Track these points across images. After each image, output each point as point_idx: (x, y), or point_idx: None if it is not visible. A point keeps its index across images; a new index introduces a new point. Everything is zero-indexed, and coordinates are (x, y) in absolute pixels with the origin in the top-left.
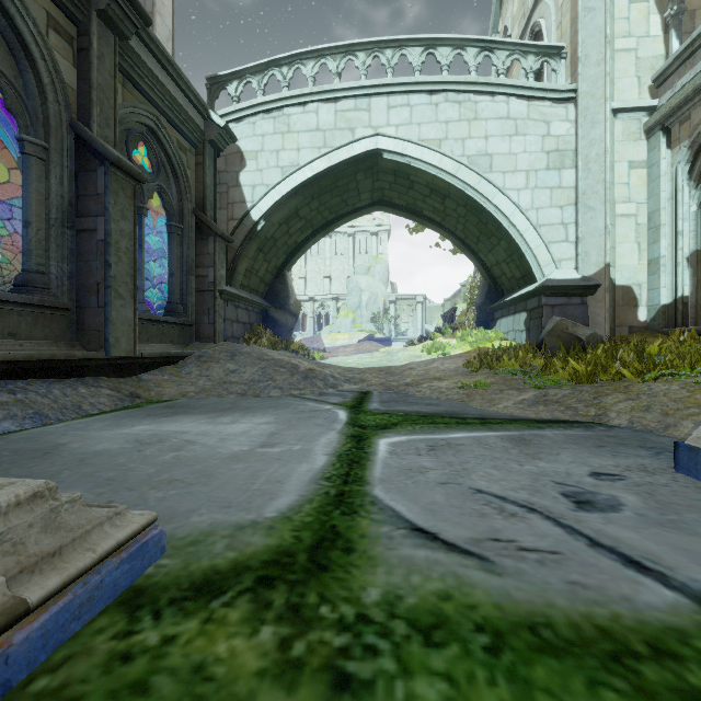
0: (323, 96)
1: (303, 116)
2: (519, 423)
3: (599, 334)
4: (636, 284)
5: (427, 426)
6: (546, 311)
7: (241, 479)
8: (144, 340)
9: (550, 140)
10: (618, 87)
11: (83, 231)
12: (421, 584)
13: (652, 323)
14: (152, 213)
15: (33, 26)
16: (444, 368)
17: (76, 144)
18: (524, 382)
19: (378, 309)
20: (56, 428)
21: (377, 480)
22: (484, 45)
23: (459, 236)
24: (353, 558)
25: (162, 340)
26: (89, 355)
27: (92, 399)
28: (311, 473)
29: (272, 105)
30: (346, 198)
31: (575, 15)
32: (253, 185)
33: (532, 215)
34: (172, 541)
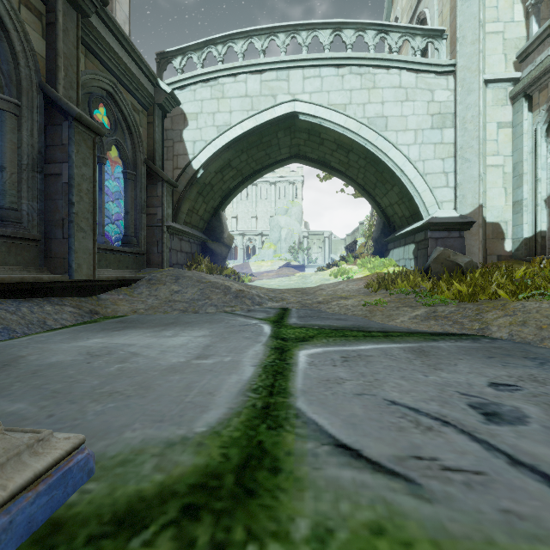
0: (251, 69)
1: (235, 85)
2: (416, 335)
3: (475, 261)
4: (503, 221)
5: (339, 339)
6: (431, 243)
7: (176, 391)
8: (103, 266)
9: (434, 105)
10: (488, 62)
11: (51, 175)
12: (350, 513)
13: (516, 253)
14: (113, 164)
15: (7, 2)
16: (348, 289)
17: (44, 102)
18: (416, 301)
19: (294, 242)
20: (20, 341)
21: (299, 391)
22: (381, 28)
23: (360, 183)
24: (280, 479)
25: (119, 266)
26: (54, 278)
27: (56, 315)
28: (240, 385)
29: (209, 76)
30: (269, 152)
31: (454, 5)
32: (194, 141)
33: (420, 165)
34: (102, 461)
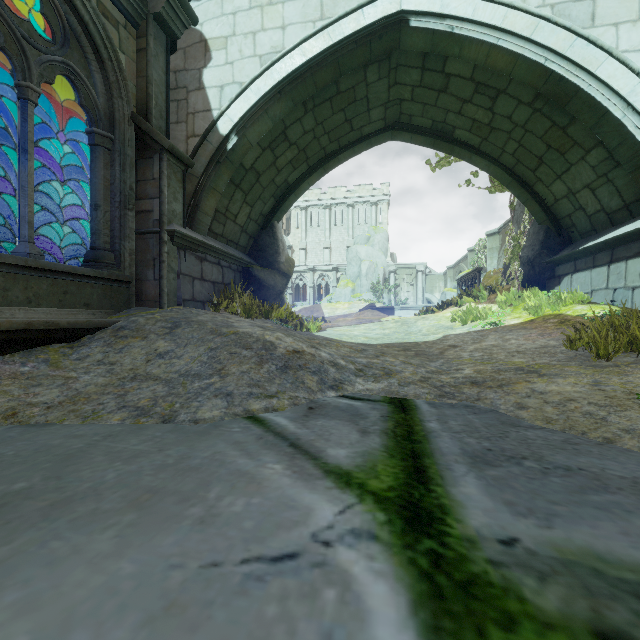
0: None
1: None
2: None
3: None
4: None
5: None
6: None
7: None
8: (17, 300)
9: None
10: None
11: None
12: None
13: None
14: None
15: None
16: (516, 348)
17: None
18: None
19: (378, 278)
20: None
21: None
22: None
23: (505, 163)
24: None
25: (64, 301)
26: None
27: None
28: None
29: None
30: (351, 117)
31: None
32: (221, 86)
33: None
34: None
